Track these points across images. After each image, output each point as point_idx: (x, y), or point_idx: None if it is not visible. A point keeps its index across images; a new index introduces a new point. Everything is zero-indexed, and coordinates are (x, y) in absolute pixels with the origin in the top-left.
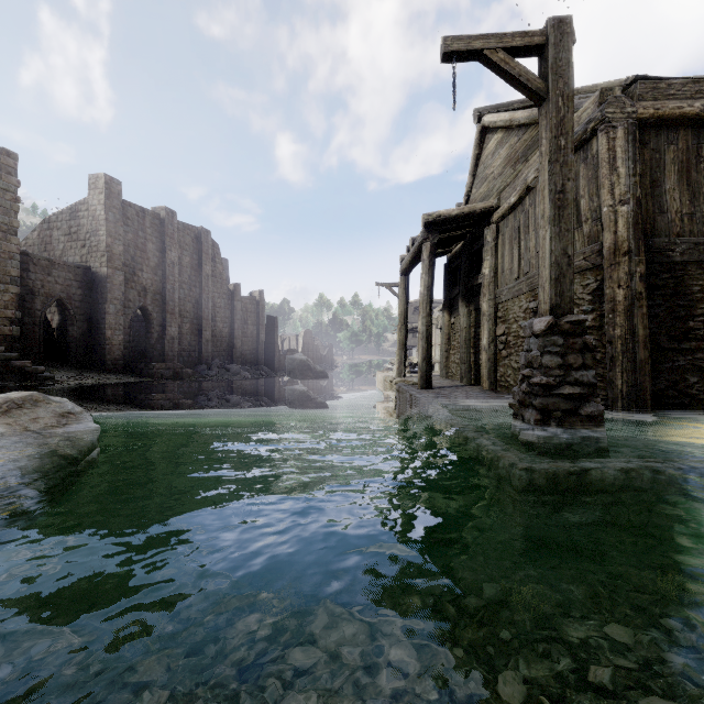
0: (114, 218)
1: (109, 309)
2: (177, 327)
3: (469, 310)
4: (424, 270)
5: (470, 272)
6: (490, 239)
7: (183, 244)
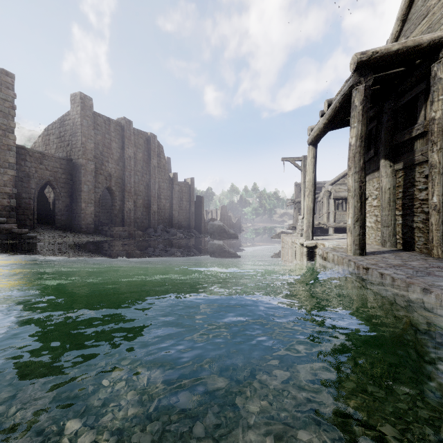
0: (87, 124)
1: (83, 188)
2: (133, 202)
3: (393, 170)
4: (355, 117)
5: (394, 129)
6: (442, 74)
7: (137, 144)
